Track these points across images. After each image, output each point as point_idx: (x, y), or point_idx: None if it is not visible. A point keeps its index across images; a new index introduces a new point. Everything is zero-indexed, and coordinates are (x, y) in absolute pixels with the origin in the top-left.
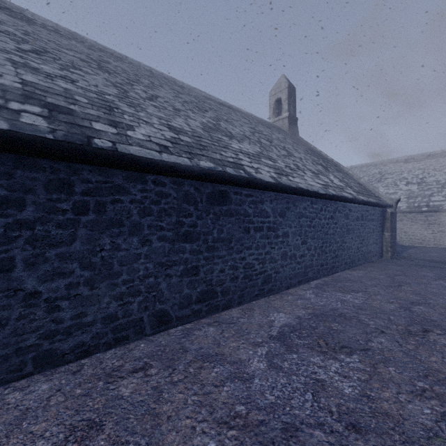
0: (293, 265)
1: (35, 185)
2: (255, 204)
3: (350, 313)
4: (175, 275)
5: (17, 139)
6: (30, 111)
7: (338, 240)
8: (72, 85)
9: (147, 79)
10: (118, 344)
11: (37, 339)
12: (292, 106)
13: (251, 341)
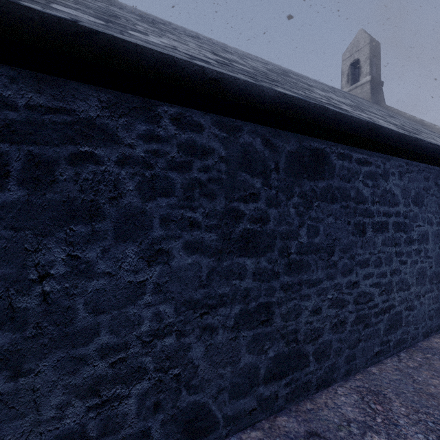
0: (434, 294)
1: None
2: (374, 179)
3: None
4: (222, 326)
5: None
6: None
7: None
8: None
9: None
10: None
11: None
12: (375, 68)
13: None
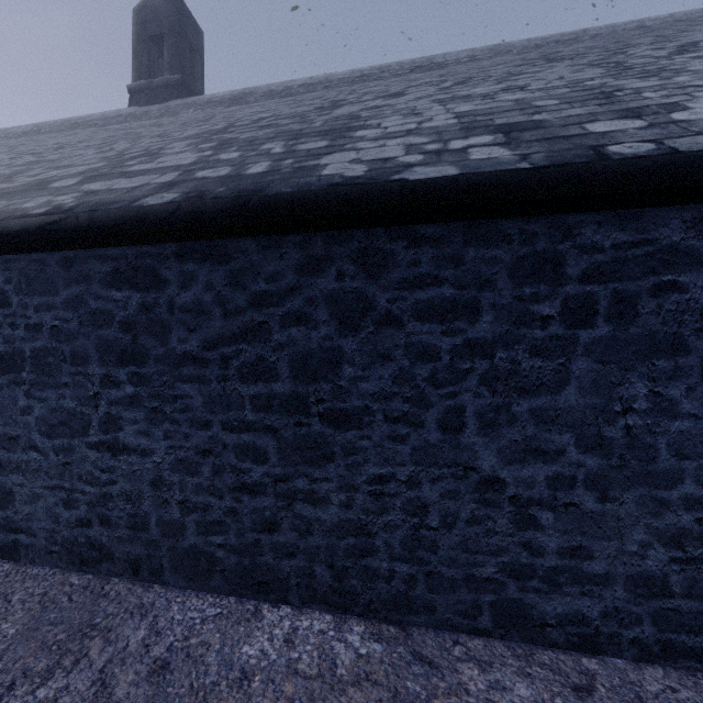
0: None
1: (495, 273)
2: None
3: None
4: None
5: (472, 186)
6: (477, 144)
7: None
8: (522, 93)
9: (643, 37)
10: (668, 659)
11: (497, 571)
12: None
13: None
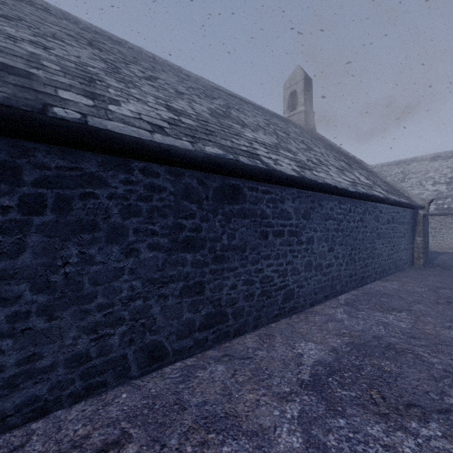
0: (318, 277)
1: None
2: (274, 203)
3: (401, 343)
4: (172, 295)
5: None
6: None
7: (368, 246)
8: (43, 51)
9: (147, 63)
10: (90, 394)
11: None
12: (308, 100)
13: (275, 391)
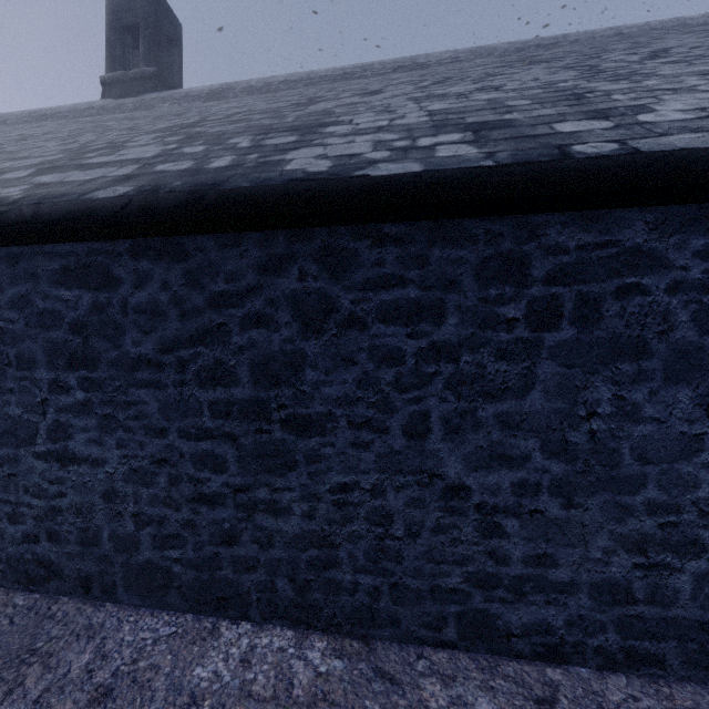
0: None
1: (460, 273)
2: None
3: None
4: None
5: (435, 183)
6: (446, 141)
7: None
8: (496, 93)
9: (619, 44)
10: (632, 667)
11: (462, 581)
12: None
13: None
